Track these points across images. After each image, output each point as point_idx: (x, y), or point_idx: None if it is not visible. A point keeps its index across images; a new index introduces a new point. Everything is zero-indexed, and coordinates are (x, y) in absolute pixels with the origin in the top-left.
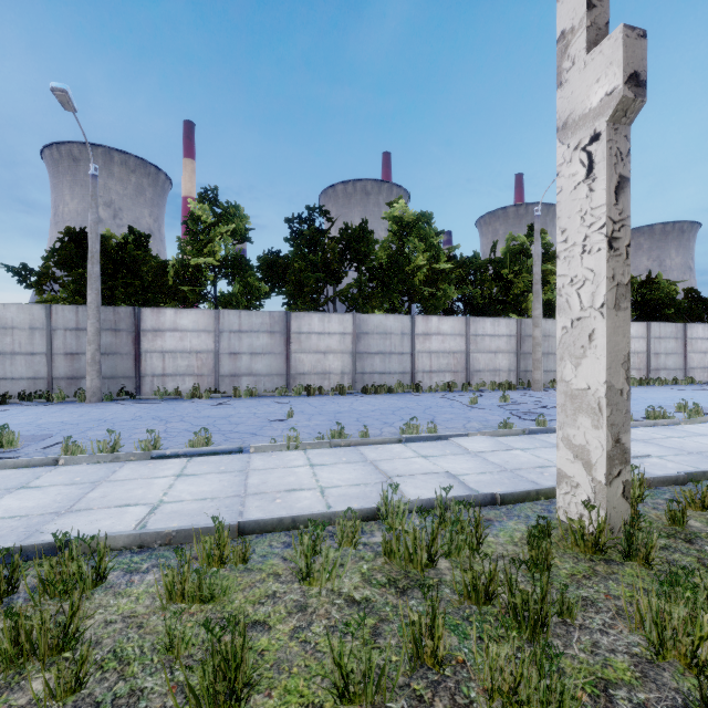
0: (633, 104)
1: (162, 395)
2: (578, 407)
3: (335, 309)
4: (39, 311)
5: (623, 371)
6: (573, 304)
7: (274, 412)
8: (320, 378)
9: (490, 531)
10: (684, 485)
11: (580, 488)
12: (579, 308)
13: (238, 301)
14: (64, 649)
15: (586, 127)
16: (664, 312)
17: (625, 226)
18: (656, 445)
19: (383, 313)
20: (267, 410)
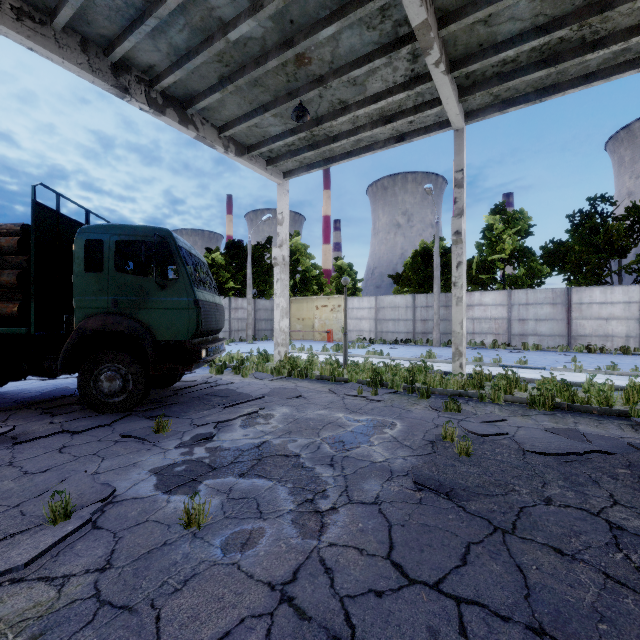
0: None
1: (473, 345)
2: None
3: (620, 280)
4: (409, 298)
5: None
6: None
7: (559, 358)
8: (601, 340)
9: None
10: None
11: None
12: None
13: (522, 281)
14: (515, 388)
15: None
16: None
17: None
18: None
19: None
20: (553, 358)
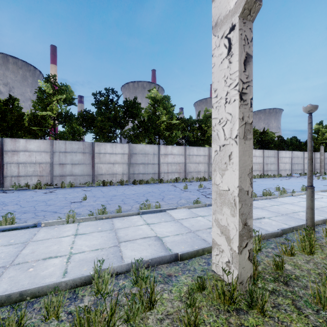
0: (254, 5)
1: (16, 187)
2: (223, 201)
3: (121, 141)
4: None
5: (249, 179)
6: (220, 136)
7: (78, 196)
8: (111, 177)
9: (167, 287)
10: (281, 236)
11: (224, 253)
12: (223, 138)
13: (67, 136)
14: None
15: (227, 22)
16: (270, 145)
17: (250, 86)
18: (267, 210)
19: (146, 144)
20: (74, 196)
